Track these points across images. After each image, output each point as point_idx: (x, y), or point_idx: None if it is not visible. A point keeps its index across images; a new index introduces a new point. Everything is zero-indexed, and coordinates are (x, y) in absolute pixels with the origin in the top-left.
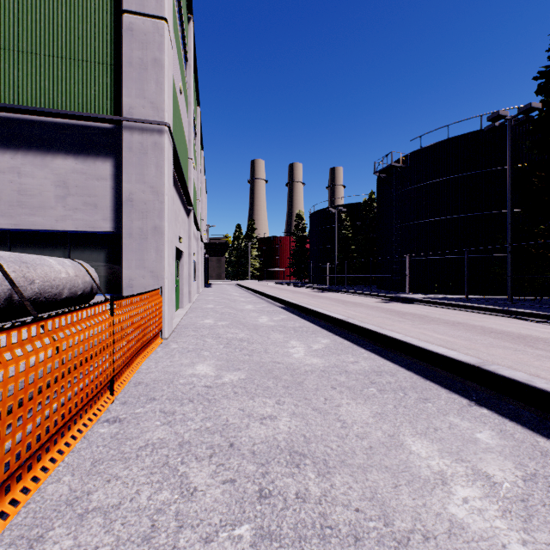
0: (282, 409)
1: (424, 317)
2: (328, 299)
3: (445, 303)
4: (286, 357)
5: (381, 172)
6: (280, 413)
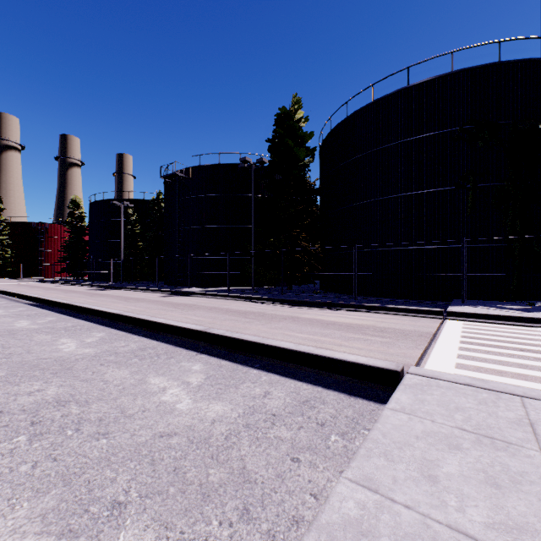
0: (50, 385)
1: (193, 306)
2: (110, 297)
3: (212, 294)
4: (55, 353)
5: (167, 177)
6: (49, 387)
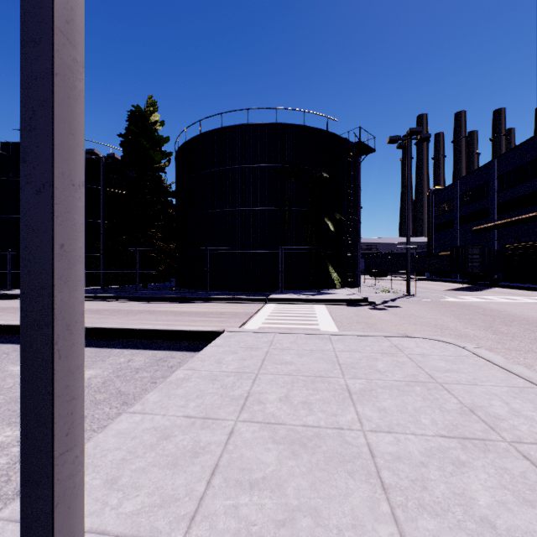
0: None
1: None
2: None
3: None
4: None
5: None
6: None
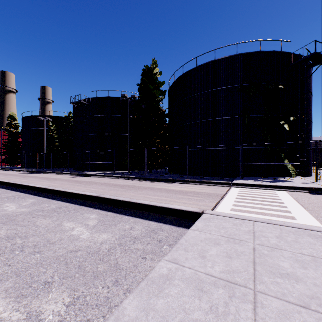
0: (1, 229)
1: (91, 182)
2: (37, 177)
3: (104, 175)
4: (2, 212)
5: (75, 103)
6: (0, 230)
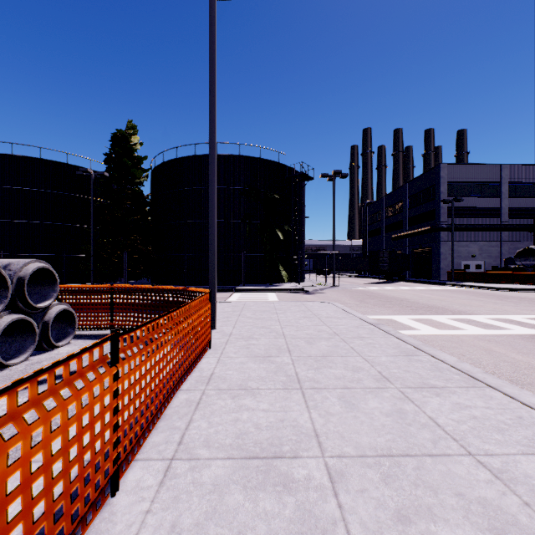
0: None
1: None
2: None
3: None
4: None
5: None
6: None
